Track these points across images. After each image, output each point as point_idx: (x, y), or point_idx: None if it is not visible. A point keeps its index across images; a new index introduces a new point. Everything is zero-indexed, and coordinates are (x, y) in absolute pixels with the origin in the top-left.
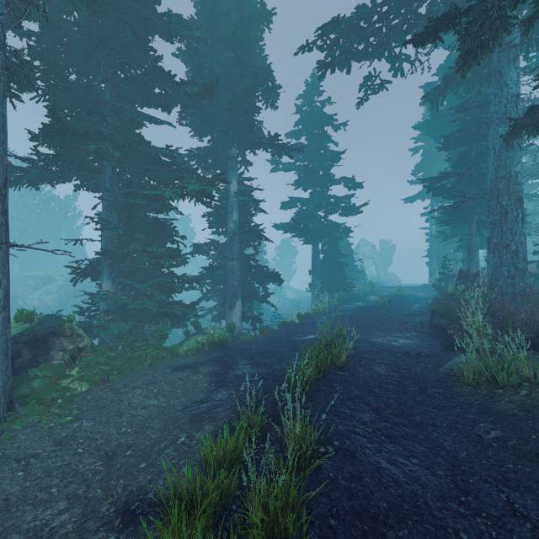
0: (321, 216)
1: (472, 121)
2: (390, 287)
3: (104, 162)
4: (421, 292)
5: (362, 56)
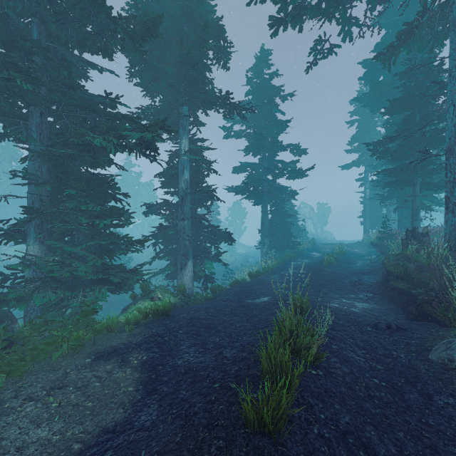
0: (269, 180)
1: (416, 87)
2: (329, 244)
3: (31, 108)
4: (357, 249)
5: (315, 12)
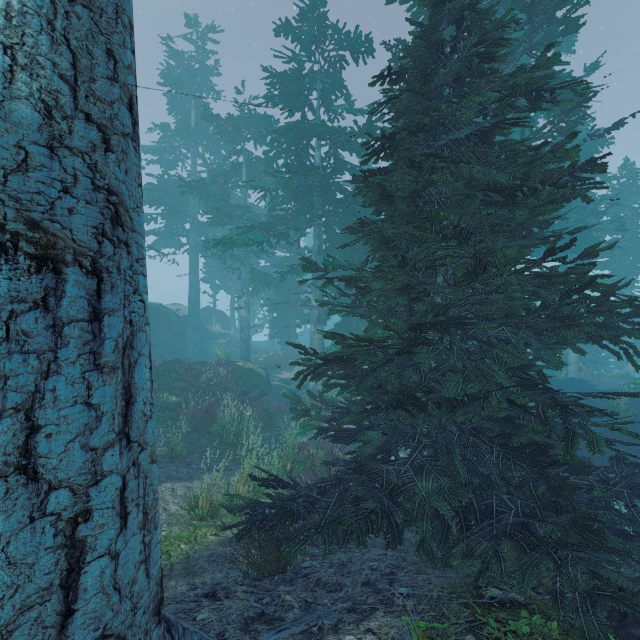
0: None
1: None
2: None
3: None
4: None
5: None
